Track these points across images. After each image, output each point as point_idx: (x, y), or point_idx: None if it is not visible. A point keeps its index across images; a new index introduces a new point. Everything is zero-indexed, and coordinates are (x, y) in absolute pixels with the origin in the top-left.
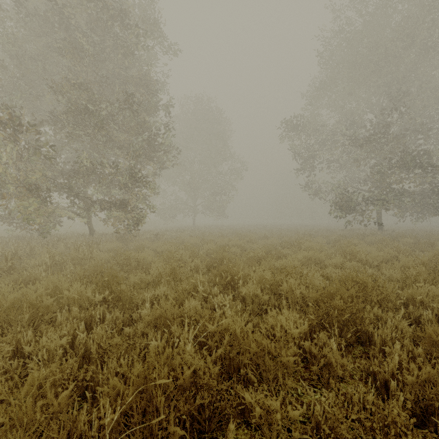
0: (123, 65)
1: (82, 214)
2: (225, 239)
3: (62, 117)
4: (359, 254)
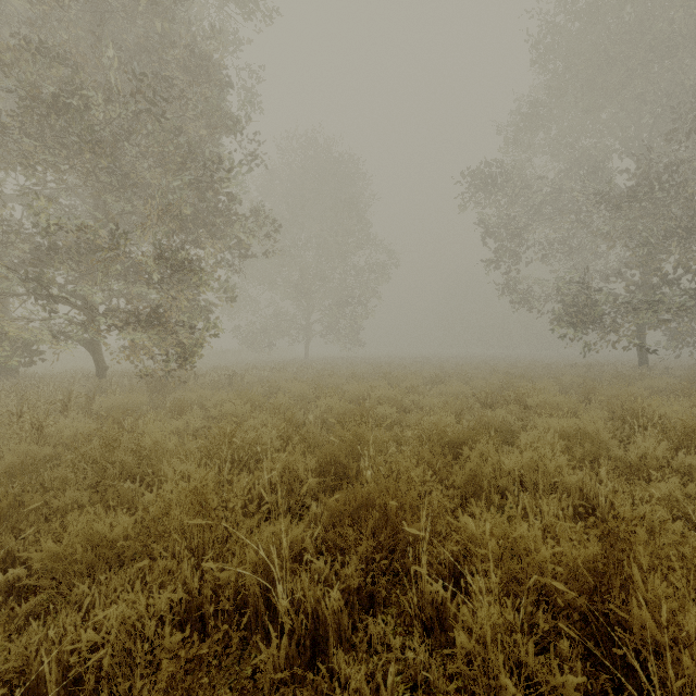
0: (153, 29)
1: (74, 335)
2: (362, 386)
3: (8, 123)
4: None
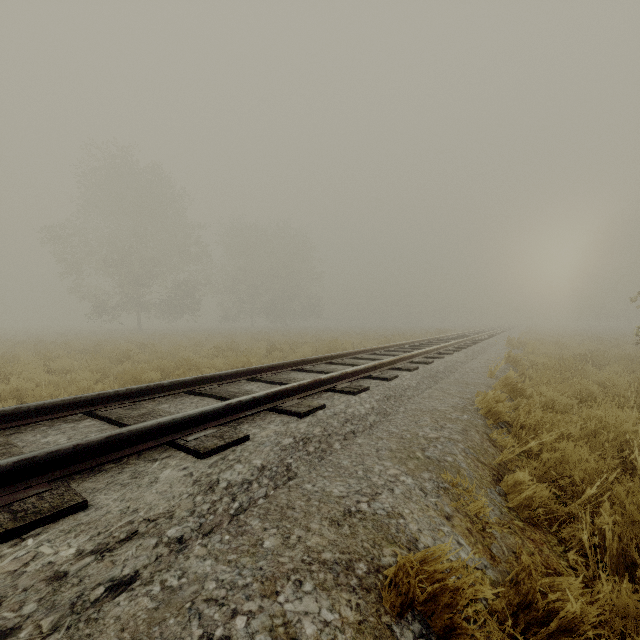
0: None
1: None
2: None
3: None
4: (64, 338)
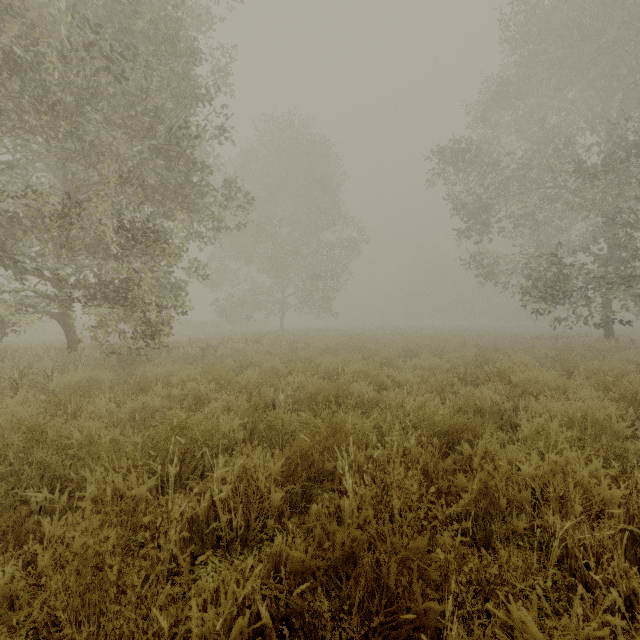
0: None
1: (41, 307)
2: (335, 359)
3: None
4: None
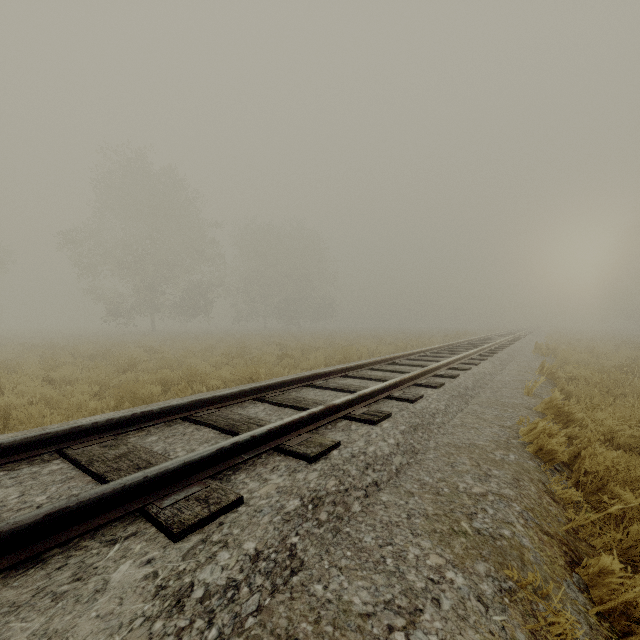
0: None
1: None
2: None
3: None
4: (78, 341)
